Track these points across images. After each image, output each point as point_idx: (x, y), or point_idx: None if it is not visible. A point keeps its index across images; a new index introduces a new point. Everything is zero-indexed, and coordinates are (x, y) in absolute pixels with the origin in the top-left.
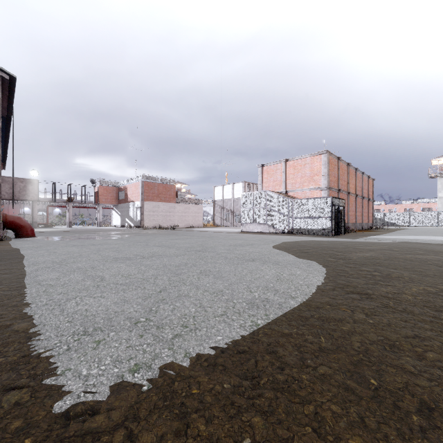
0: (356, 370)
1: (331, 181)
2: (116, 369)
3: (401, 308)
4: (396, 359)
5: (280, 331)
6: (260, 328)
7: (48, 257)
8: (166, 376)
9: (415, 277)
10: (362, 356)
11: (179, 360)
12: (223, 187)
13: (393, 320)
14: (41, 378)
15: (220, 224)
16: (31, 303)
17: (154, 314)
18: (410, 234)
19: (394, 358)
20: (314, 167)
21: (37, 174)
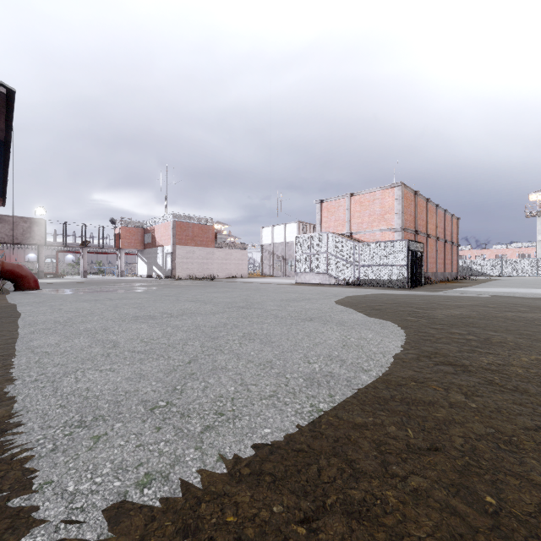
0: (463, 482)
1: (407, 221)
2: (117, 483)
3: (511, 386)
4: (516, 464)
5: (351, 421)
6: (323, 415)
7: (50, 315)
8: (189, 493)
9: (523, 342)
10: (468, 460)
11: (210, 466)
12: (273, 229)
13: (503, 404)
14: (6, 497)
15: (269, 274)
16: (16, 378)
17: (179, 395)
18: (505, 287)
19: (514, 462)
20: (385, 203)
21: (44, 212)
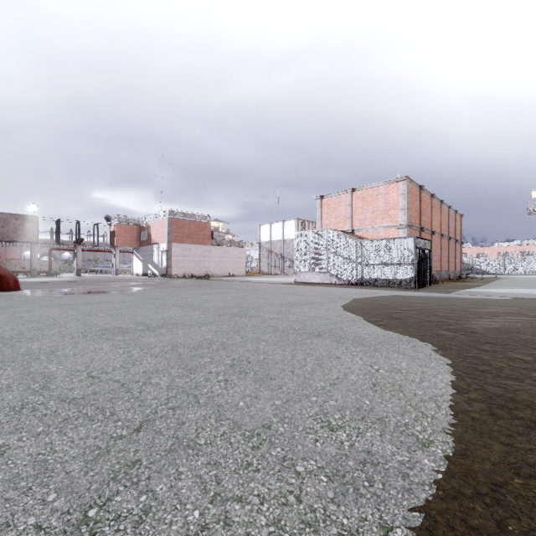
0: None
1: (412, 217)
2: None
3: None
4: None
5: None
6: None
7: (1, 327)
8: None
9: None
10: None
11: None
12: (271, 226)
13: None
14: None
15: (267, 272)
16: None
17: None
18: (519, 287)
19: None
20: (390, 198)
21: (36, 208)
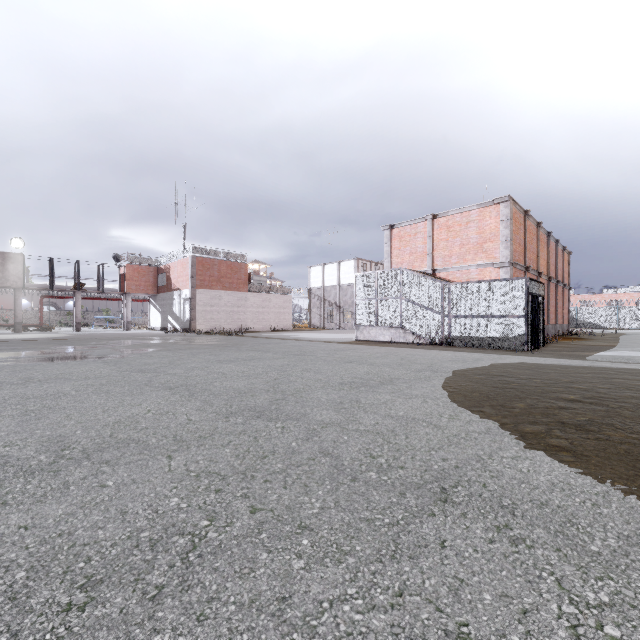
0: None
1: (515, 252)
2: None
3: None
4: None
5: None
6: None
7: None
8: None
9: None
10: None
11: None
12: (324, 268)
13: None
14: None
15: (319, 325)
16: None
17: None
18: None
19: None
20: (485, 226)
21: (21, 244)
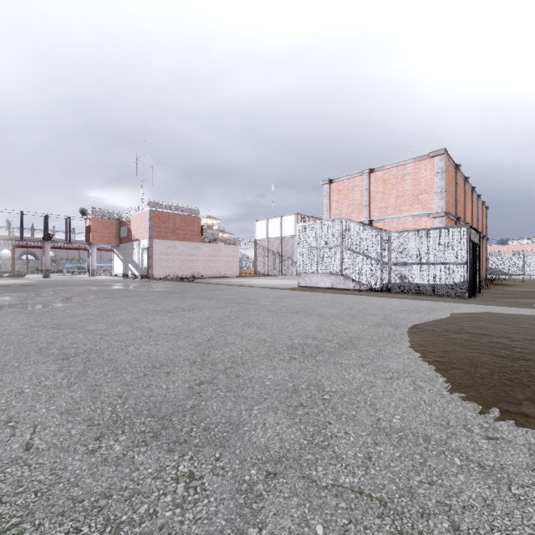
0: None
1: (449, 203)
2: None
3: None
4: None
5: None
6: None
7: None
8: None
9: None
10: None
11: None
12: (268, 222)
13: None
14: None
15: (263, 272)
16: None
17: None
18: None
19: None
20: (421, 178)
21: None
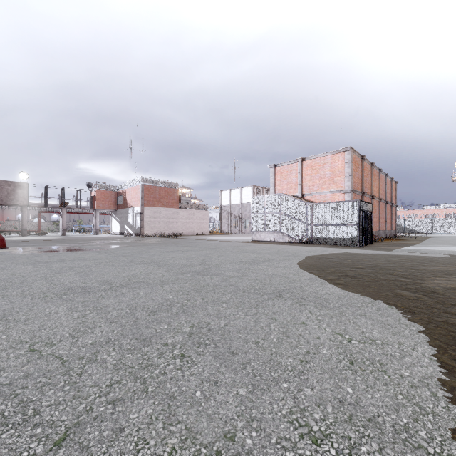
0: None
1: (355, 183)
2: None
3: None
4: None
5: None
6: None
7: None
8: None
9: None
10: None
11: None
12: (231, 192)
13: None
14: None
15: (227, 231)
16: None
17: None
18: (451, 245)
19: None
20: (335, 166)
21: (26, 176)
